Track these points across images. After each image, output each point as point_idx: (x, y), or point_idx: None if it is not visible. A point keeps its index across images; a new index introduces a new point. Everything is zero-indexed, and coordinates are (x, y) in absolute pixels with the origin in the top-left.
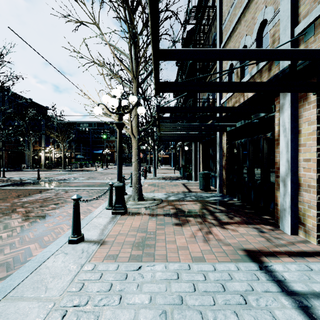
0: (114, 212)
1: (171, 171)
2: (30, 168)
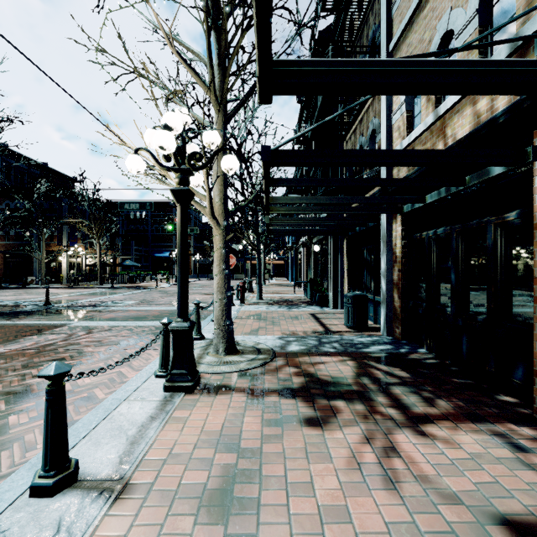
0: (169, 387)
1: (289, 288)
2: (42, 284)
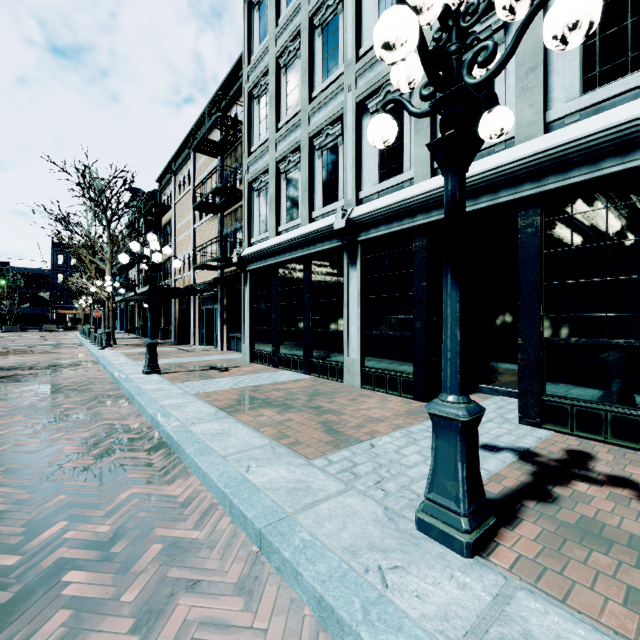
0: (106, 346)
1: (122, 334)
2: None
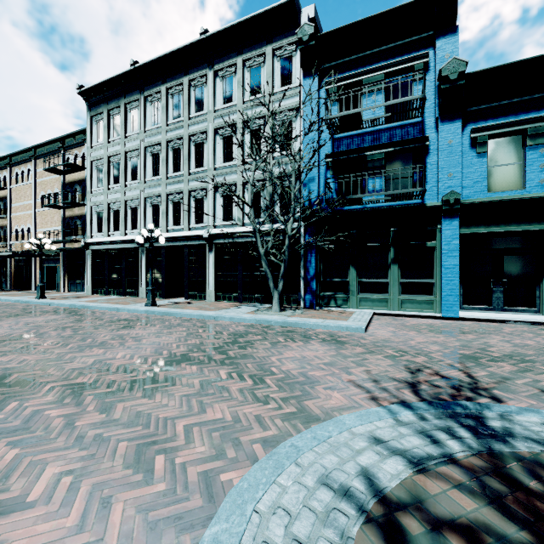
0: None
1: None
2: None
